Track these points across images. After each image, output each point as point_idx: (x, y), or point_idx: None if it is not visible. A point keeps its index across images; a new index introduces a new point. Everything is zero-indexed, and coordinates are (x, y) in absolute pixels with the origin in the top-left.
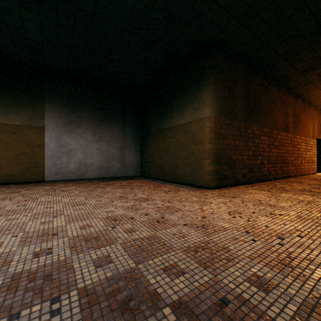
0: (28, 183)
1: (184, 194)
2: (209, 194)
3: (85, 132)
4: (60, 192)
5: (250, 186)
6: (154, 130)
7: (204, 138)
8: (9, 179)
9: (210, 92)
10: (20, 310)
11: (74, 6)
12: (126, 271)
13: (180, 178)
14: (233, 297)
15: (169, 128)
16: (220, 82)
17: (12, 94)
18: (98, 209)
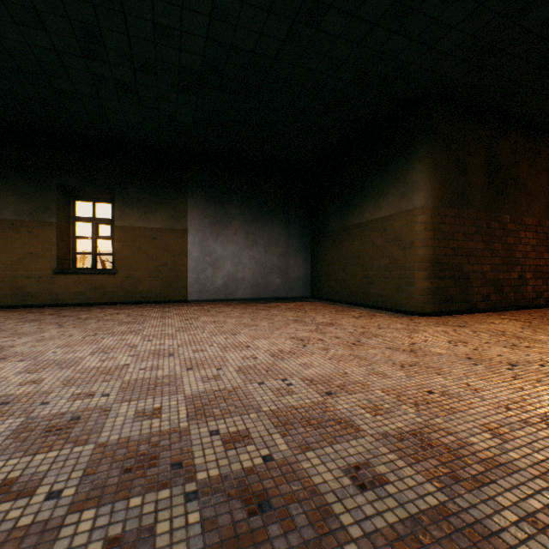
0: (169, 303)
1: (383, 321)
2: (422, 322)
3: (235, 233)
4: (216, 313)
5: (495, 314)
6: (333, 227)
7: (414, 240)
8: (149, 297)
9: (425, 169)
10: (262, 382)
11: (240, 82)
12: (333, 372)
13: (375, 299)
14: (439, 392)
15: (358, 224)
16: (442, 152)
17: (152, 189)
18: (275, 330)
